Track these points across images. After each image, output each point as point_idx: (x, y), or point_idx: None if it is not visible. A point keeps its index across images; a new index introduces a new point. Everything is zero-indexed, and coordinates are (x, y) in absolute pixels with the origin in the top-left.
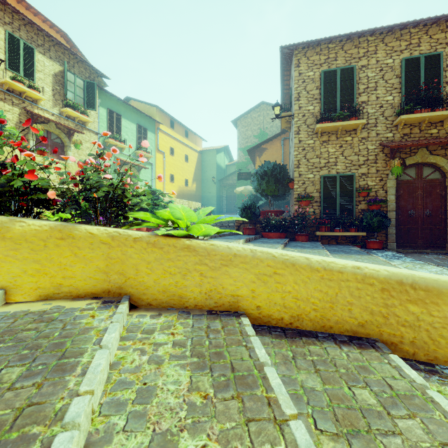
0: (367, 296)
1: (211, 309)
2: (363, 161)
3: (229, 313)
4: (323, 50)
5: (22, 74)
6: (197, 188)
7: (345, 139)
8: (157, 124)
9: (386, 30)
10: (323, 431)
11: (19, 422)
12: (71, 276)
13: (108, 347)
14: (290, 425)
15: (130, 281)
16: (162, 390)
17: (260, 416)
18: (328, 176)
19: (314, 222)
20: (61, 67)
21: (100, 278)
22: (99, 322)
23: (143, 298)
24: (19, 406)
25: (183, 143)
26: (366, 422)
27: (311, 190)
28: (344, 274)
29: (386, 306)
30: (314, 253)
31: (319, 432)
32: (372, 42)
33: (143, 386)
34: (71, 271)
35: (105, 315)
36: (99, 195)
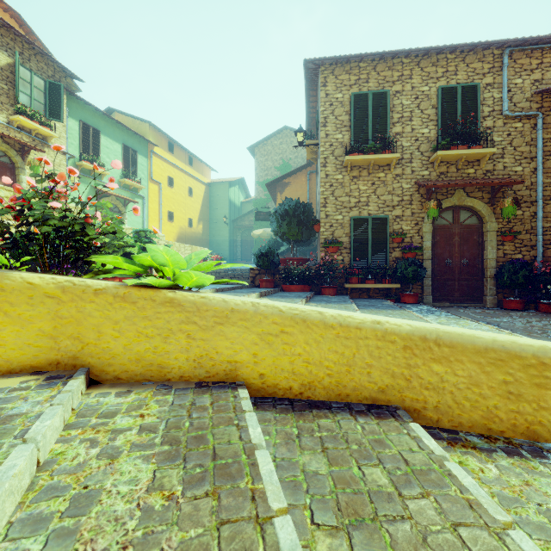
0: (388, 356)
1: (202, 381)
2: (397, 201)
3: (225, 384)
4: (354, 69)
5: None
6: (203, 230)
7: (378, 175)
8: (151, 145)
9: (422, 53)
10: (321, 525)
11: None
12: None
13: (35, 440)
14: (275, 523)
15: (89, 348)
16: (109, 494)
17: (239, 515)
18: (359, 217)
19: (343, 272)
20: (10, 59)
21: (44, 345)
22: (32, 406)
23: (109, 370)
24: None
25: (186, 173)
26: (373, 508)
27: (340, 234)
28: (363, 331)
29: (409, 366)
30: (340, 308)
31: (315, 527)
32: (407, 65)
33: (83, 490)
34: None
35: (44, 395)
36: (43, 231)
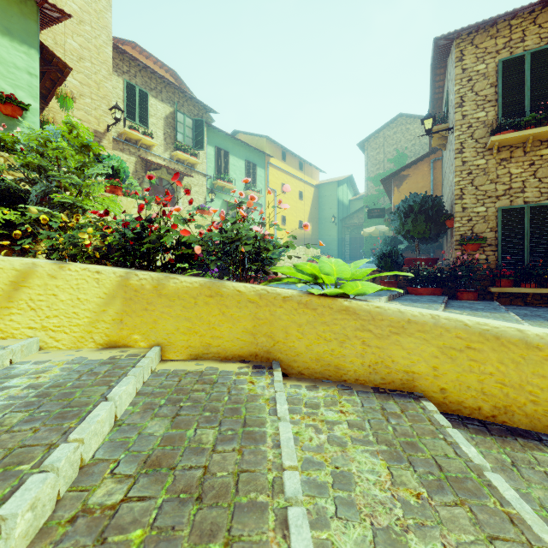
0: None
1: (377, 386)
2: None
3: (403, 393)
4: (502, 31)
5: (137, 122)
6: (312, 231)
7: (539, 153)
8: (267, 157)
9: None
10: None
11: (241, 487)
12: (219, 336)
13: (286, 420)
14: None
15: (279, 345)
16: (360, 479)
17: (506, 535)
18: (510, 207)
19: (488, 273)
20: (171, 108)
21: (247, 340)
22: (261, 389)
23: (294, 366)
24: (233, 470)
25: (297, 178)
26: None
27: (482, 229)
28: None
29: None
30: (496, 318)
31: None
32: None
33: (336, 469)
34: (219, 331)
35: (263, 382)
36: (247, 249)
